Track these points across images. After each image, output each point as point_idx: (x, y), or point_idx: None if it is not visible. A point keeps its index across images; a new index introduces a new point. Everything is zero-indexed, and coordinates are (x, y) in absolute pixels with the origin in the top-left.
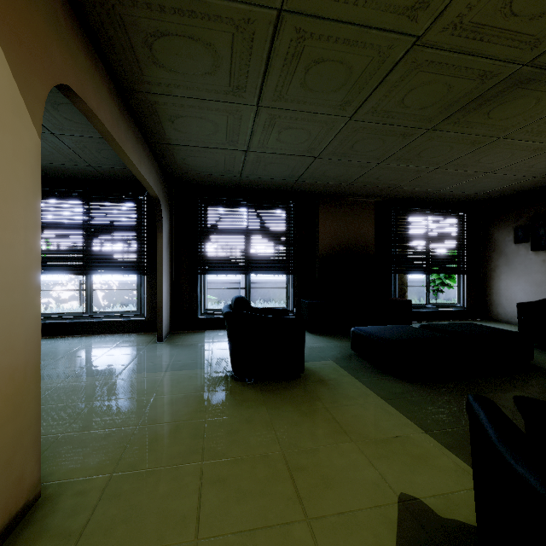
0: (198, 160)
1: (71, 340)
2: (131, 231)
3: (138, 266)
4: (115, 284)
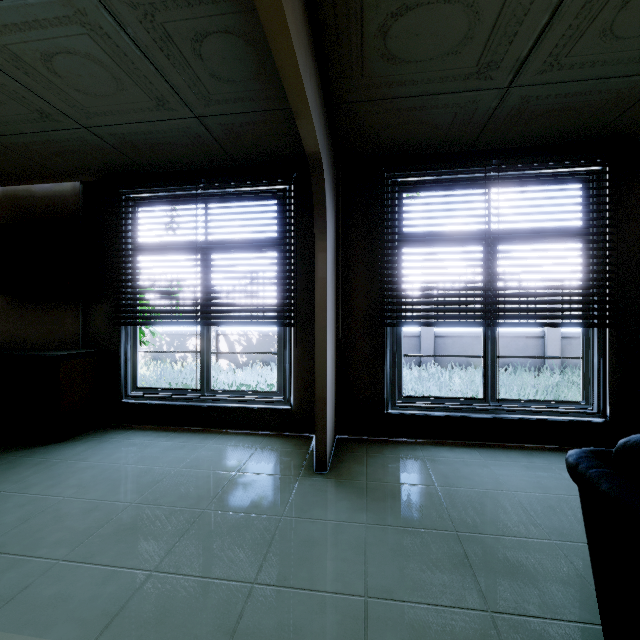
0: (421, 30)
1: (174, 441)
2: (269, 249)
3: (280, 312)
4: (255, 336)
